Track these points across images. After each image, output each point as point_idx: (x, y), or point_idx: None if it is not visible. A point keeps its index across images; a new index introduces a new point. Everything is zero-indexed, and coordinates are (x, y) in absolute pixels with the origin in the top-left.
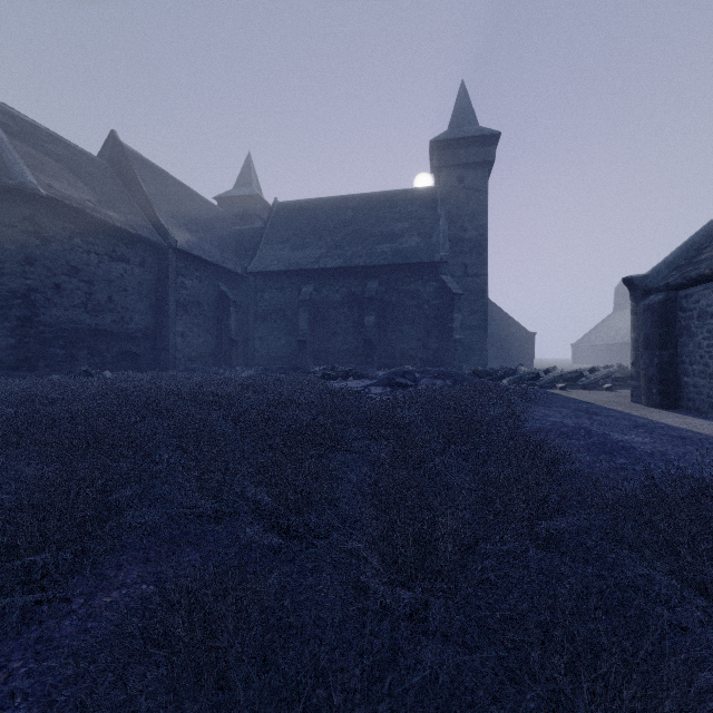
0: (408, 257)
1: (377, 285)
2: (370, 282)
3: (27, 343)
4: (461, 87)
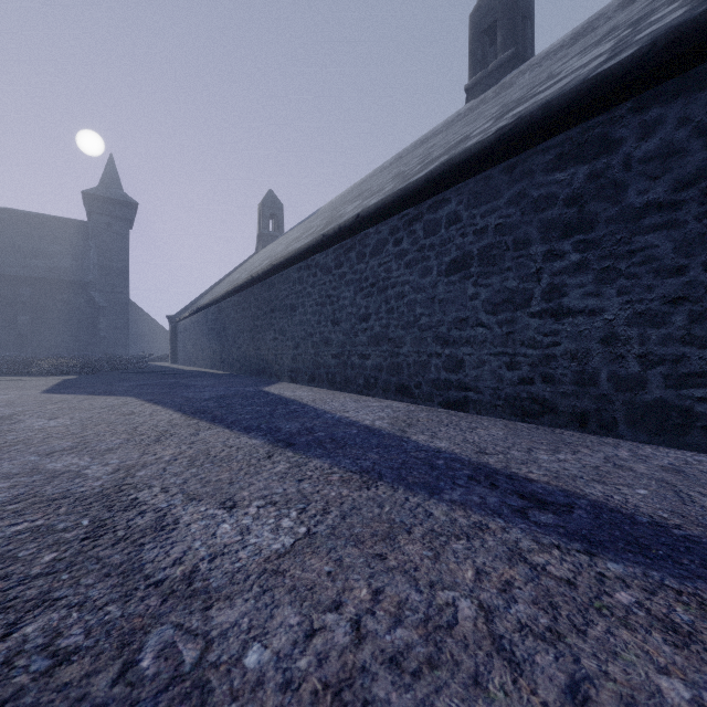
0: (62, 275)
1: (31, 292)
2: (24, 288)
3: None
4: (111, 158)
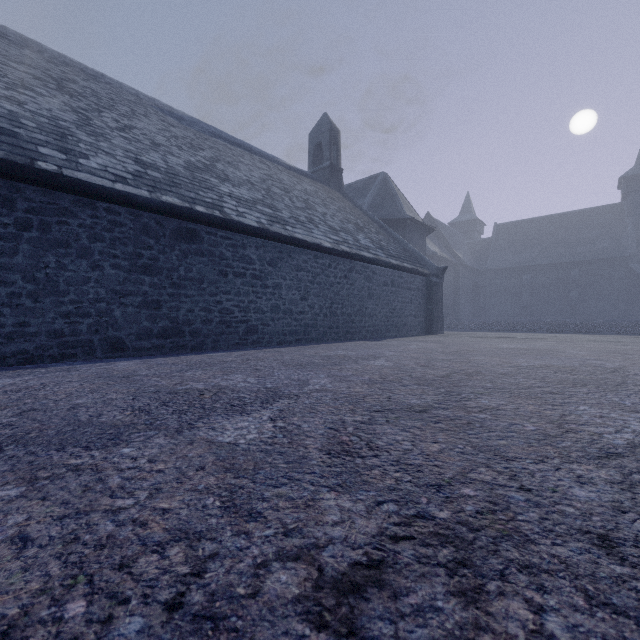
0: (602, 255)
1: (578, 273)
2: (572, 271)
3: None
4: None
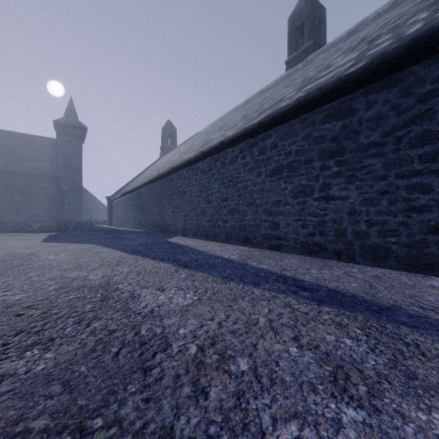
0: (41, 171)
1: (22, 182)
2: (18, 180)
3: None
4: (71, 100)
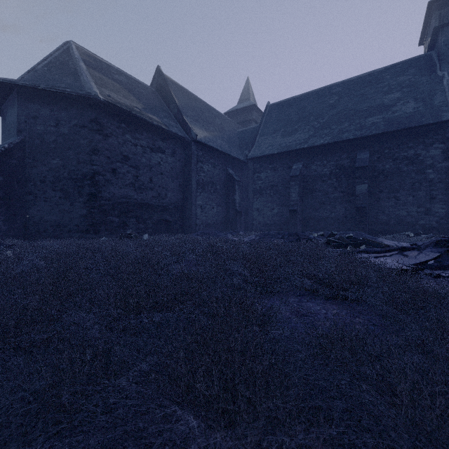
0: (405, 123)
1: (368, 155)
2: (359, 153)
3: (93, 213)
4: None
